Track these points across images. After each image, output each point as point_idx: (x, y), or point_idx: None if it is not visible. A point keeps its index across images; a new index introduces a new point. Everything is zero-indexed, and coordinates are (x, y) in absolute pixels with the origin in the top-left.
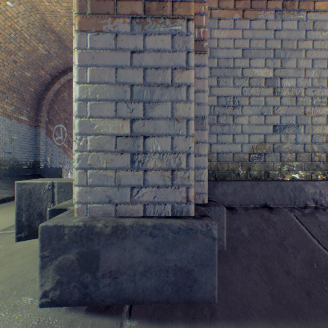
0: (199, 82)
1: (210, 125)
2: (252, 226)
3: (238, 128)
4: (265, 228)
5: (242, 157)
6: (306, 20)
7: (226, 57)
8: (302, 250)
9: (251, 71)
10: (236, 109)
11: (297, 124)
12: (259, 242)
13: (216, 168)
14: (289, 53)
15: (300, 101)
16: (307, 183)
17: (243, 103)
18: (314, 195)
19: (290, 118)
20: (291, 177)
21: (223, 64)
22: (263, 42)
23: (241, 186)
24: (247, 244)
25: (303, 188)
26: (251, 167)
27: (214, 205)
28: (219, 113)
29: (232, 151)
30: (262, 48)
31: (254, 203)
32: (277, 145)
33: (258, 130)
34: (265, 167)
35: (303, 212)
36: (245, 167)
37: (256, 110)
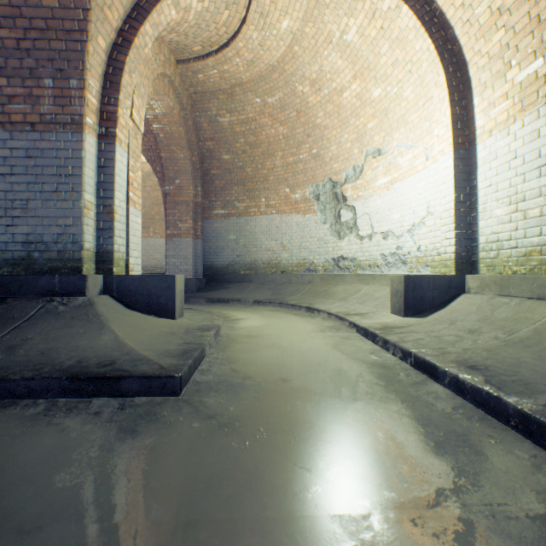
0: None
1: None
2: None
3: None
4: None
5: None
6: None
7: None
8: None
9: None
10: None
11: None
12: None
13: None
14: None
15: None
16: None
17: None
18: None
19: None
20: None
21: None
22: None
23: None
24: None
25: None
26: None
27: None
28: None
29: None
30: None
31: None
32: None
33: None
34: None
35: None
36: None
37: None
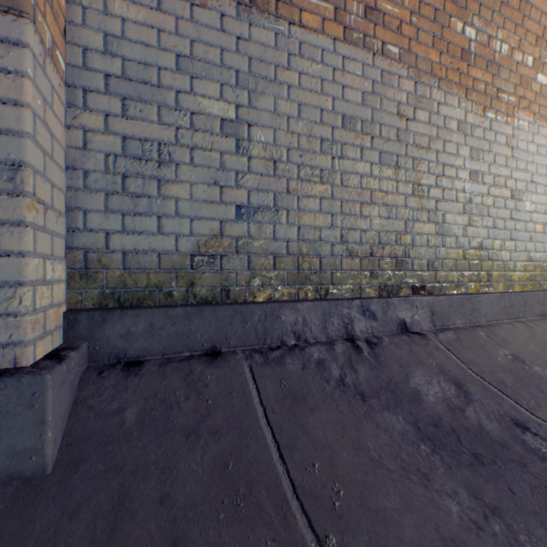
0: (3, 79)
1: (108, 193)
2: (157, 399)
3: (170, 206)
4: (182, 399)
5: (178, 260)
6: (289, 36)
7: (143, 61)
8: (227, 436)
9: (196, 101)
10: (166, 169)
11: (277, 208)
12: (151, 433)
13: (121, 282)
14: (264, 85)
15: (281, 170)
16: (285, 307)
17: (181, 159)
18: (296, 325)
19: (266, 196)
20: (268, 297)
21: (136, 74)
22: (218, 52)
23: (165, 317)
24: (118, 445)
25: (279, 315)
26: (197, 281)
27: (30, 372)
28: (129, 171)
29: (159, 249)
30: (215, 64)
31: (193, 348)
32: (243, 241)
33: (209, 212)
34: (223, 280)
35: (268, 357)
36: (185, 281)
37: (206, 175)
